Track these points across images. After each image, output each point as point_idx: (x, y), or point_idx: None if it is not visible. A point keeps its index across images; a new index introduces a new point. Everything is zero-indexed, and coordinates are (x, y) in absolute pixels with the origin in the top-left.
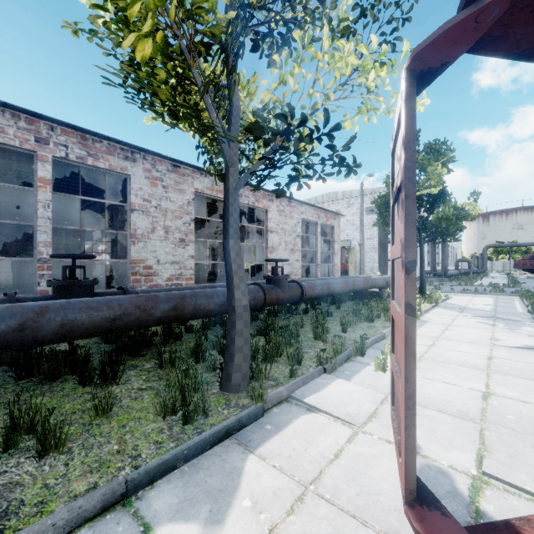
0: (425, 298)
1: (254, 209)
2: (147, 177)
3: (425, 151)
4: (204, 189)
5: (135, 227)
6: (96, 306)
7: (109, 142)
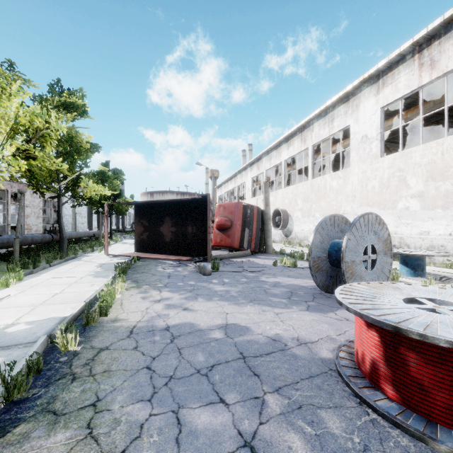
0: (112, 240)
1: None
2: None
3: (112, 172)
4: None
5: None
6: None
7: None
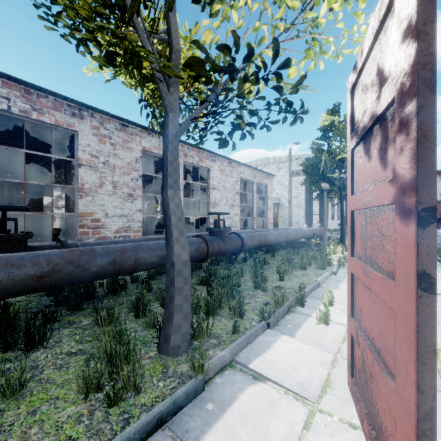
0: (346, 247)
1: (198, 169)
2: (95, 134)
3: (345, 121)
4: (152, 148)
5: (83, 181)
6: (18, 263)
7: (55, 98)
